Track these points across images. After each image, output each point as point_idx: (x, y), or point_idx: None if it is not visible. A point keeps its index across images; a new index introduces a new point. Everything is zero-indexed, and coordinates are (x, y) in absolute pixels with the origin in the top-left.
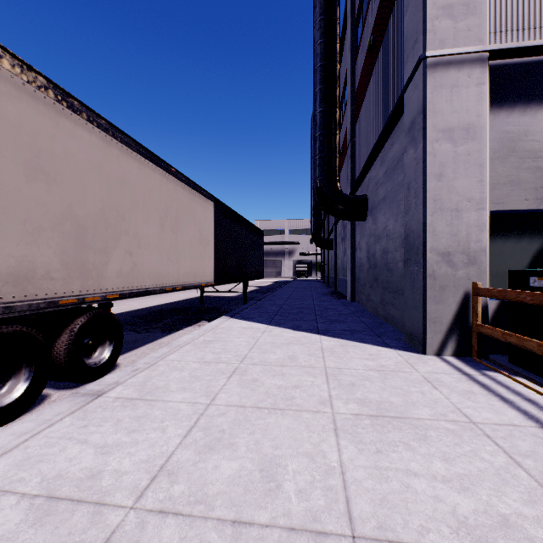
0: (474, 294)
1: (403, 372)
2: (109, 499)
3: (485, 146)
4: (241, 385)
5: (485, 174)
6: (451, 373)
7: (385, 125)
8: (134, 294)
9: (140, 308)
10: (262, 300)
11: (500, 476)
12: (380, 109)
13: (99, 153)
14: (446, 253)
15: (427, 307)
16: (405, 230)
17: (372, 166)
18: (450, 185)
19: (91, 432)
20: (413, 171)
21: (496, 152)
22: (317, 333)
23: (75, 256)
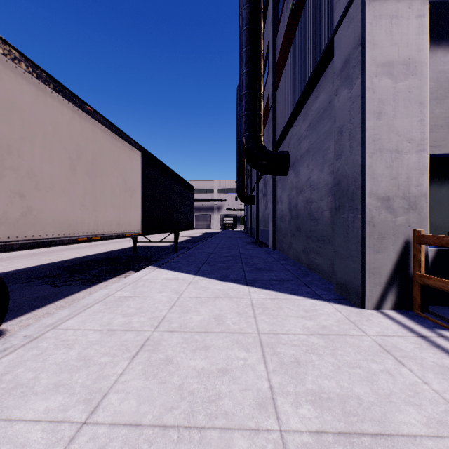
0: (417, 242)
1: (351, 335)
2: None
3: (426, 83)
4: (146, 373)
5: (426, 113)
6: (405, 336)
7: (311, 75)
8: (27, 246)
9: (71, 258)
10: (192, 249)
11: None
12: (303, 67)
13: None
14: (386, 198)
15: (365, 257)
16: (337, 176)
17: (294, 123)
18: (389, 124)
19: None
20: (347, 112)
21: (434, 92)
22: (245, 283)
23: None
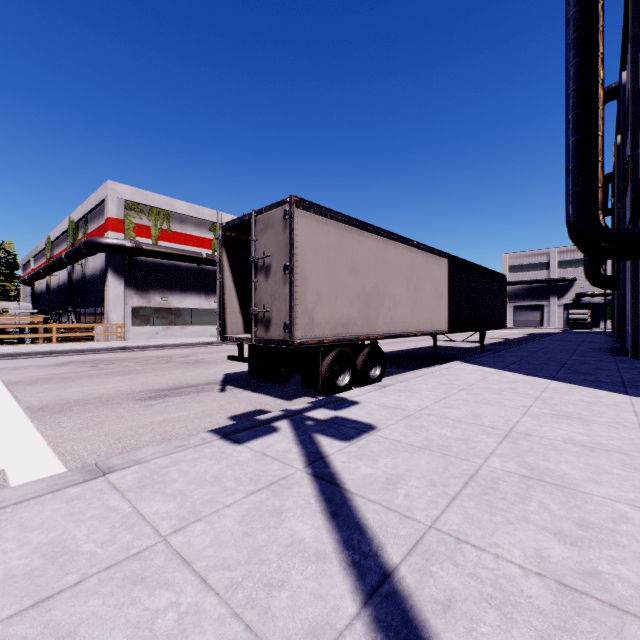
0: None
1: (616, 406)
2: (407, 409)
3: None
4: (467, 394)
5: None
6: None
7: None
8: (391, 336)
9: None
10: (502, 352)
11: (620, 438)
12: None
13: (374, 249)
14: None
15: None
16: None
17: None
18: None
19: (388, 396)
20: None
21: None
22: (550, 379)
23: (365, 312)
